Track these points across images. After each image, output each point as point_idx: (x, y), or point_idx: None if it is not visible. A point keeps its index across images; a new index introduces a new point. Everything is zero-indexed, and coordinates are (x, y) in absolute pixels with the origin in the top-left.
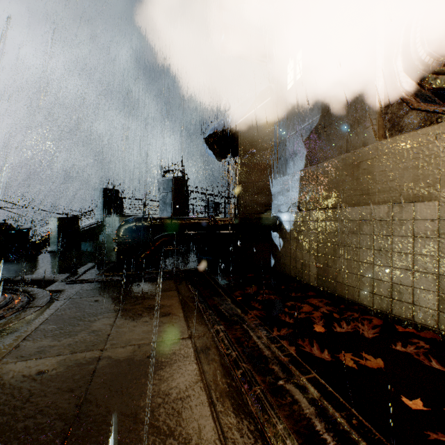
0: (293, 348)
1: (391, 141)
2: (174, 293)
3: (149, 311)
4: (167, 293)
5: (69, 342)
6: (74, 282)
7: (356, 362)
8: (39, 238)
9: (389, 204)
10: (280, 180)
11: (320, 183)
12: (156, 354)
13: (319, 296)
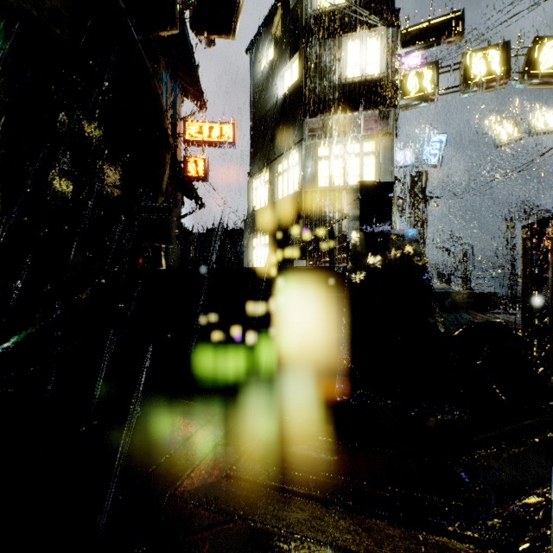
0: None
1: None
2: None
3: None
4: None
5: None
6: None
7: None
8: None
9: None
10: None
11: None
12: None
13: None
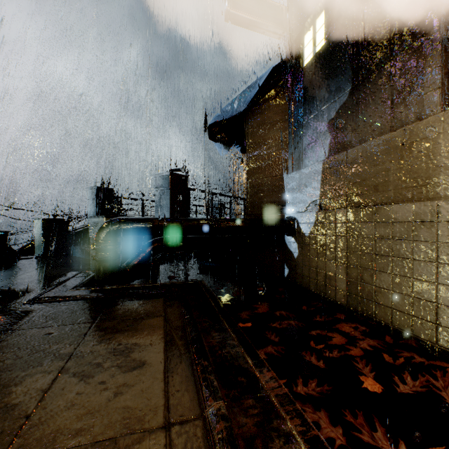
0: (338, 429)
1: None
2: (159, 320)
3: (114, 357)
4: (149, 322)
5: None
6: (34, 302)
7: None
8: (32, 241)
9: None
10: (296, 174)
11: (351, 174)
12: None
13: (351, 320)
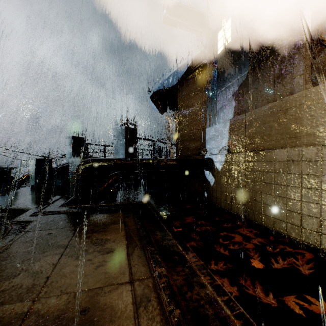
0: (234, 287)
1: (319, 88)
2: (121, 225)
3: (94, 246)
4: (115, 226)
5: (3, 288)
6: (36, 214)
7: (300, 306)
8: (25, 175)
9: (318, 146)
10: (212, 128)
11: (248, 129)
12: (90, 308)
13: (248, 226)
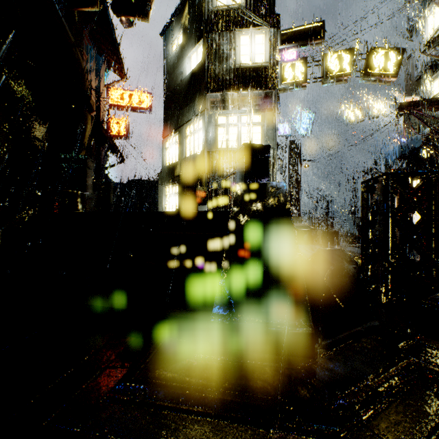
0: None
1: None
2: None
3: None
4: None
5: None
6: None
7: None
8: None
9: None
10: None
11: None
12: None
13: None
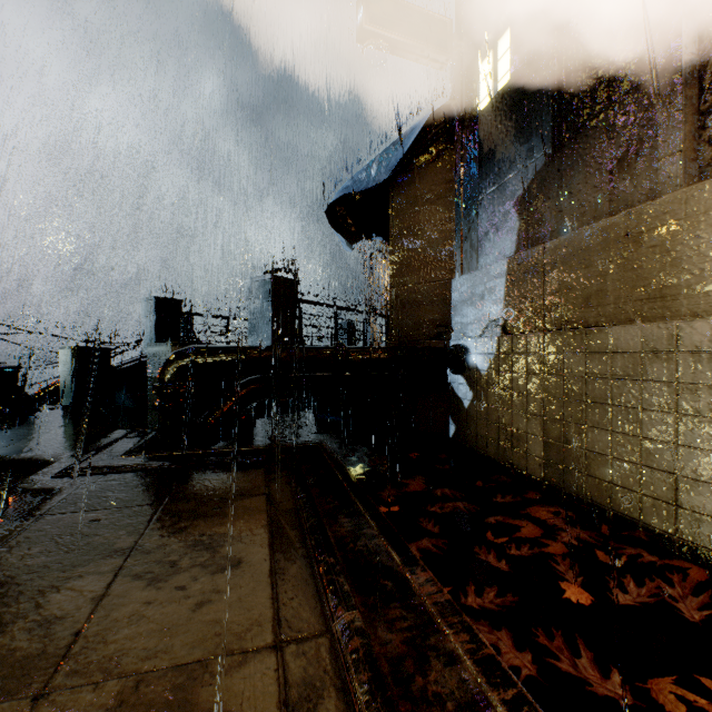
0: (524, 654)
1: None
2: (259, 501)
3: (195, 553)
4: (244, 503)
5: None
6: (67, 474)
7: (687, 702)
8: (53, 383)
9: None
10: (467, 278)
11: (551, 279)
12: None
13: (550, 502)
